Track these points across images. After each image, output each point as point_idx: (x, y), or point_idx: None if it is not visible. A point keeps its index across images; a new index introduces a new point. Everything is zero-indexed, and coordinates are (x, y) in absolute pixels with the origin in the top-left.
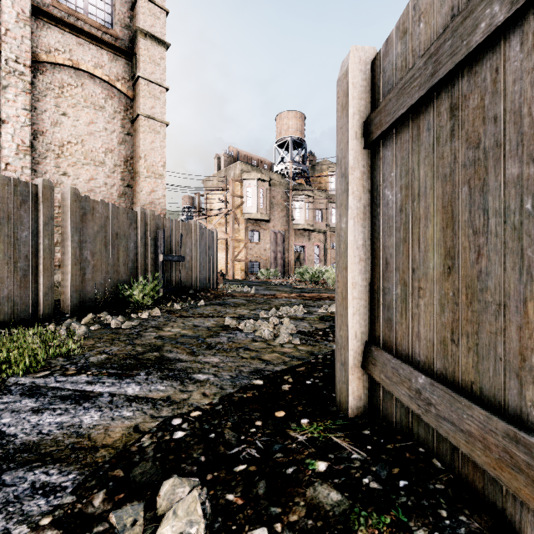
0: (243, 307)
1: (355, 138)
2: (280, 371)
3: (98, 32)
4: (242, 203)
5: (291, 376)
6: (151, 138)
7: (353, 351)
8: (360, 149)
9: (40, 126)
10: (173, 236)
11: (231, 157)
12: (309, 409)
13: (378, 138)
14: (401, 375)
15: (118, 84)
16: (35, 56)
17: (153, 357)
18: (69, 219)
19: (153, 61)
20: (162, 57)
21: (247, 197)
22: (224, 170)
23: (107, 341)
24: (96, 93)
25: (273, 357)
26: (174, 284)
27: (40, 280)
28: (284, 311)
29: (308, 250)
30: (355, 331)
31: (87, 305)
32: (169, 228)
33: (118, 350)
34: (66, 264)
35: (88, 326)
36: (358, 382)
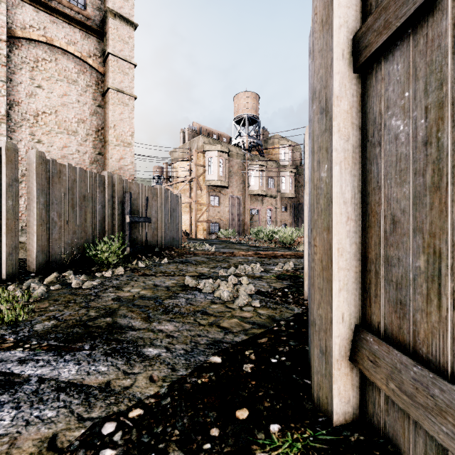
0: (203, 265)
1: (342, 57)
2: (241, 343)
3: (71, 12)
4: (204, 171)
5: (253, 351)
6: (120, 110)
7: (339, 339)
8: (347, 73)
9: (16, 97)
10: (139, 199)
11: (195, 131)
12: (279, 404)
13: (379, 50)
14: (438, 398)
15: (89, 60)
16: (10, 31)
17: (104, 324)
18: (35, 181)
19: (122, 39)
20: (130, 36)
21: (208, 166)
22: (188, 143)
23: (62, 304)
24: (69, 67)
25: (232, 324)
26: (141, 244)
27: (3, 241)
28: (243, 269)
29: (262, 213)
30: (341, 312)
31: (53, 264)
32: (136, 191)
33: (70, 315)
34: (31, 225)
35: (50, 286)
36: (345, 379)
